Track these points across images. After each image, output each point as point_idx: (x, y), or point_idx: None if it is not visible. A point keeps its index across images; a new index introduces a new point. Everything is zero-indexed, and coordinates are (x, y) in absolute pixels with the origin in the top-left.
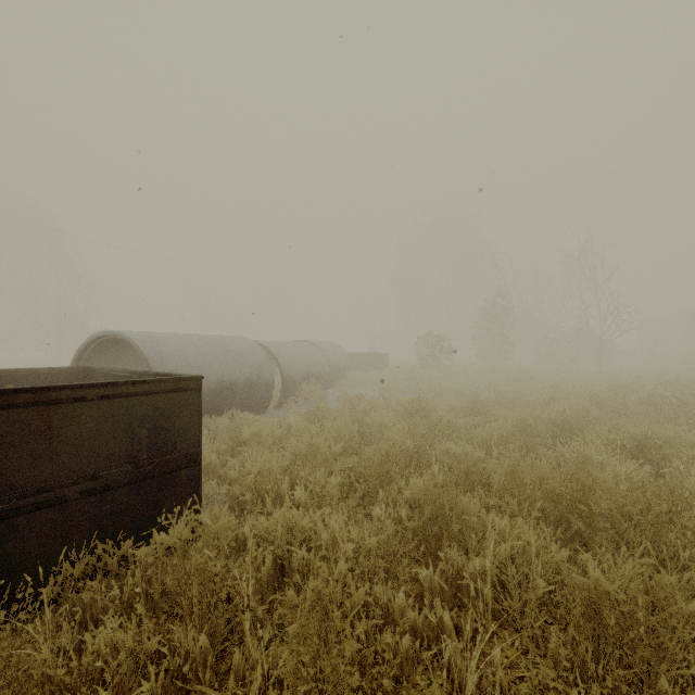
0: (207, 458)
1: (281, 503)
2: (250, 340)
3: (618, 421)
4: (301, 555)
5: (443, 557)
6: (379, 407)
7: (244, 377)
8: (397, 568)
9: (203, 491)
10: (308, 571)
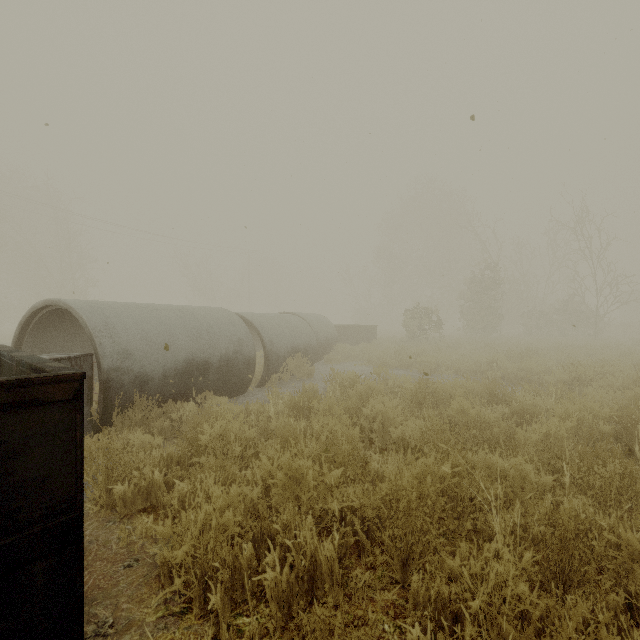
0: (148, 476)
1: (241, 581)
2: (229, 311)
3: None
4: None
5: None
6: (378, 392)
7: (220, 354)
8: None
9: (133, 532)
10: None
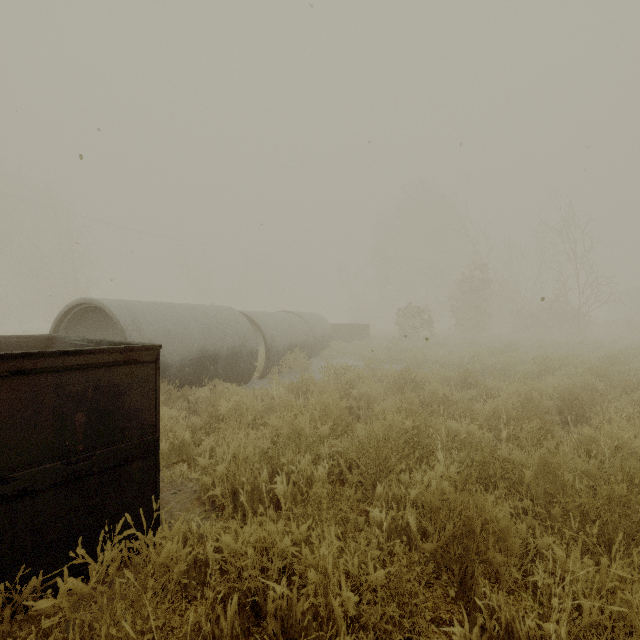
0: (180, 437)
1: (259, 496)
2: (234, 310)
3: (633, 397)
4: (279, 592)
5: (483, 607)
6: (366, 379)
7: (227, 347)
8: (416, 618)
9: (173, 475)
10: (290, 616)
